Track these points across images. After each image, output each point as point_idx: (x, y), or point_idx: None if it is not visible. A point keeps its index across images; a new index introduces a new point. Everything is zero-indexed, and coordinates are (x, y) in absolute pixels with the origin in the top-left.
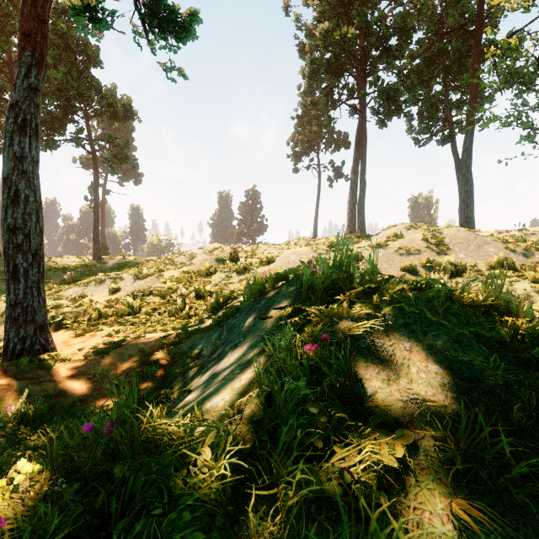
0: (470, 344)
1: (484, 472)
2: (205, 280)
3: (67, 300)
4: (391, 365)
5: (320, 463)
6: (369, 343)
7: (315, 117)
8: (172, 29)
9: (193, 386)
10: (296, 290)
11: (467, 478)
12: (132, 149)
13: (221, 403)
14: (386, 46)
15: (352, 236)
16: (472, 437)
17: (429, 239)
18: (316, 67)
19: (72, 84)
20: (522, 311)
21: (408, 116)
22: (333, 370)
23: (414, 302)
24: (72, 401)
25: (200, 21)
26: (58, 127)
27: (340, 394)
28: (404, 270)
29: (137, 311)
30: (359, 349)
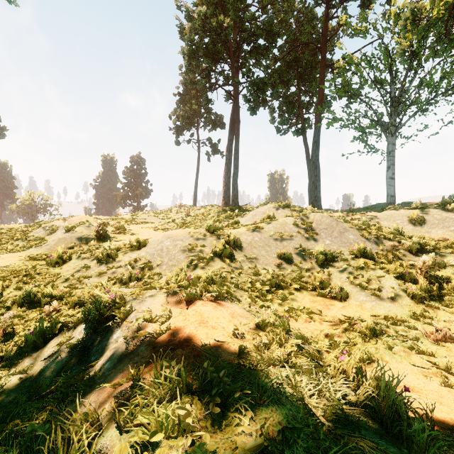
0: None
1: None
2: (52, 271)
3: None
4: None
5: None
6: None
7: (195, 97)
8: None
9: None
10: None
11: None
12: None
13: None
14: (256, 44)
15: (228, 208)
16: None
17: (298, 223)
18: (195, 49)
19: None
20: None
21: (271, 109)
22: None
23: None
24: None
25: None
26: None
27: None
28: (281, 257)
29: None
30: None
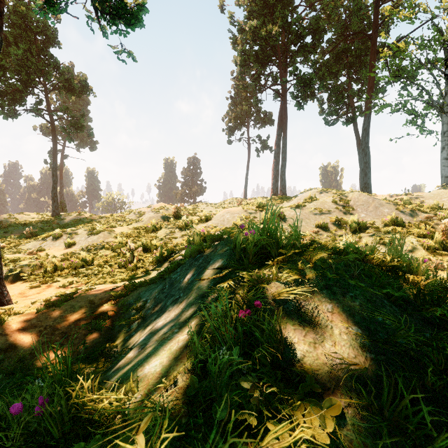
0: (382, 303)
1: (409, 444)
2: (151, 235)
3: (26, 253)
4: (316, 327)
5: (254, 443)
6: (296, 305)
7: (245, 98)
8: (121, 16)
9: (136, 339)
10: (229, 250)
11: (392, 447)
12: (88, 120)
13: (158, 368)
14: (303, 43)
15: (276, 197)
16: (395, 404)
17: (337, 201)
18: (246, 57)
19: (32, 61)
20: (420, 269)
21: (320, 101)
22: (265, 337)
23: (333, 265)
24: (22, 355)
25: (147, 11)
26: (19, 98)
27: (271, 360)
28: (318, 227)
29: (90, 263)
30: (287, 311)
